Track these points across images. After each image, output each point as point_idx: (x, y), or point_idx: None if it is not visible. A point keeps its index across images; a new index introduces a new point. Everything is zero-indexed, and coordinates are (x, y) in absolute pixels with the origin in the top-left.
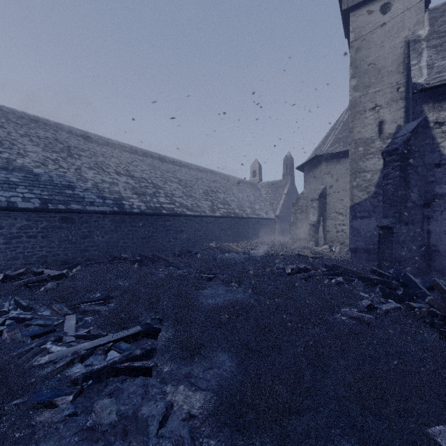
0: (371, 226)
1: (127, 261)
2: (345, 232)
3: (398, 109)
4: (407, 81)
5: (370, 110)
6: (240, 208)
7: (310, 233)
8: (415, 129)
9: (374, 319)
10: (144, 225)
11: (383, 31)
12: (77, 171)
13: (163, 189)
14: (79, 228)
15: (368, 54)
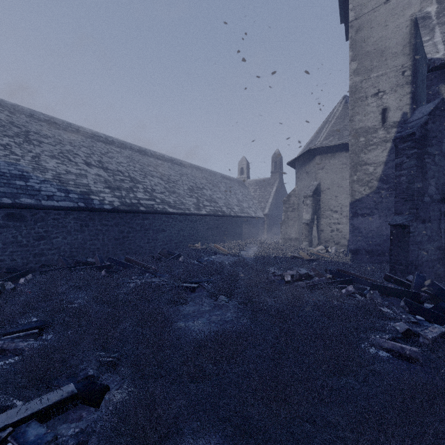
0: (374, 225)
1: (93, 267)
2: (341, 231)
3: (403, 94)
4: (413, 64)
5: (372, 96)
6: (227, 206)
7: (303, 233)
8: (433, 111)
9: (420, 353)
10: (118, 224)
11: (387, 8)
12: (34, 159)
13: (142, 184)
14: (32, 228)
15: (370, 34)
